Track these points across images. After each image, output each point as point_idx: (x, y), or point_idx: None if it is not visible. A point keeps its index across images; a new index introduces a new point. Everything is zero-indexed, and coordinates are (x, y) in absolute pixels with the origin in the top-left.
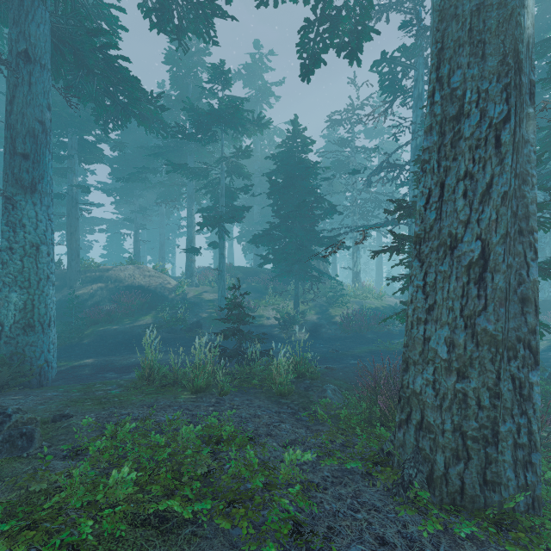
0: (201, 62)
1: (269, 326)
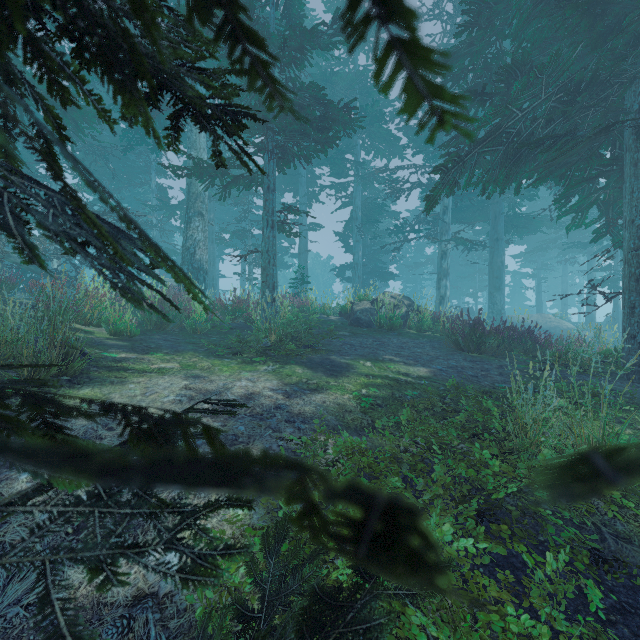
0: None
1: None
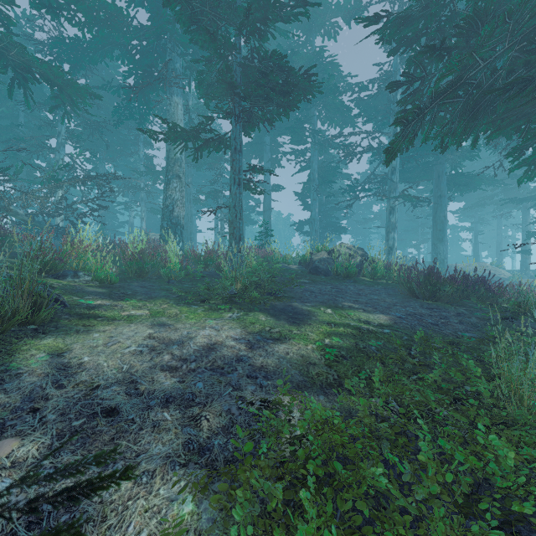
0: None
1: None
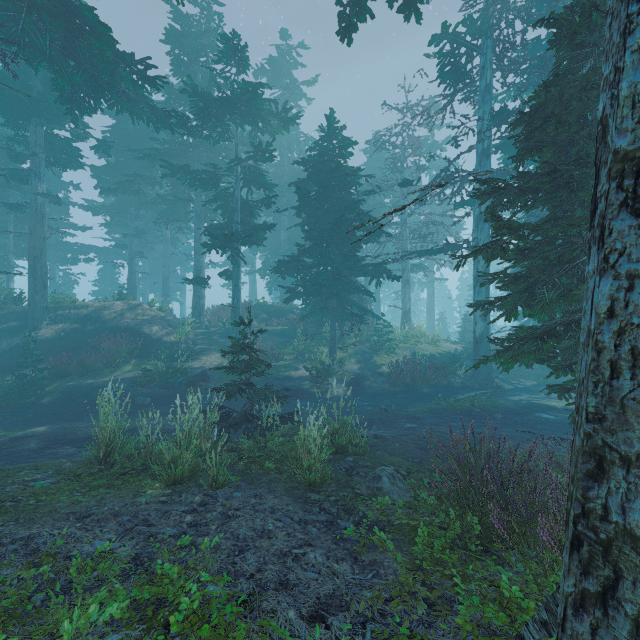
0: (212, 45)
1: (297, 379)
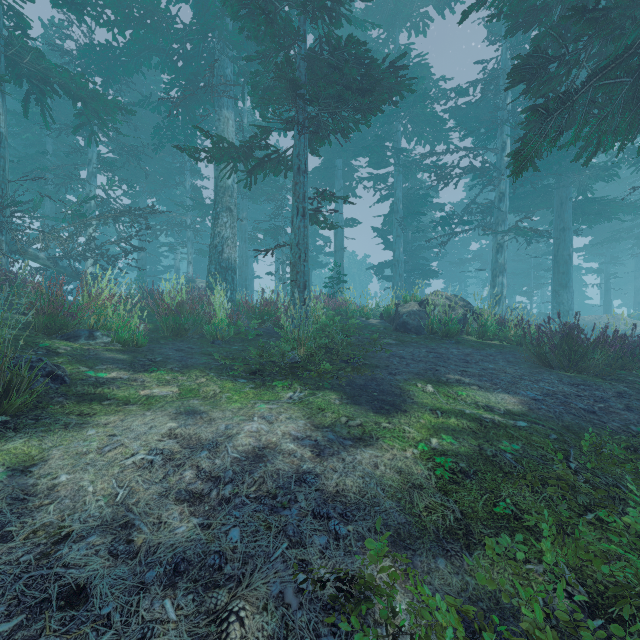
0: None
1: None
